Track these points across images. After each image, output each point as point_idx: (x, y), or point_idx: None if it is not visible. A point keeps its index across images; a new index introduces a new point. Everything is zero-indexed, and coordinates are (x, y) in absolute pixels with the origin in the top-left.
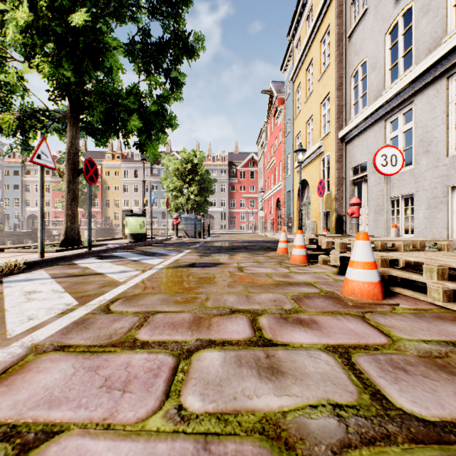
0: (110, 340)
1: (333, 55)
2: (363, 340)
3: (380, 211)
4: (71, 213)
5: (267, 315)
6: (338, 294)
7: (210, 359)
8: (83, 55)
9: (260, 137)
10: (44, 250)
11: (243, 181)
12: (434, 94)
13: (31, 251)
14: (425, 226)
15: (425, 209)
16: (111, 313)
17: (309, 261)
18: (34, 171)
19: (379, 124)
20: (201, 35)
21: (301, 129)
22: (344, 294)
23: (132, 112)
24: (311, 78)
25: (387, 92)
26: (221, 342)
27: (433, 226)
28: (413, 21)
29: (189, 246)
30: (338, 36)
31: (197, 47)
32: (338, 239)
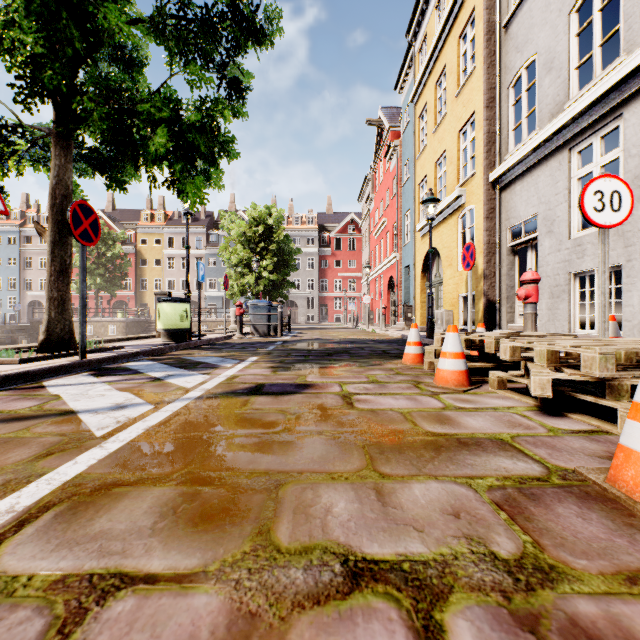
0: None
1: (481, 56)
2: None
3: (560, 295)
4: (57, 295)
5: (466, 604)
6: (602, 486)
7: None
8: (59, 6)
9: (364, 189)
10: None
11: (339, 253)
12: None
13: None
14: None
15: None
16: None
17: (471, 381)
18: (38, 238)
19: (558, 156)
20: (277, 8)
21: (428, 172)
22: (625, 490)
23: (158, 123)
24: (443, 95)
25: (575, 102)
26: None
27: None
28: None
29: (258, 349)
30: (489, 26)
31: (269, 29)
32: (542, 344)
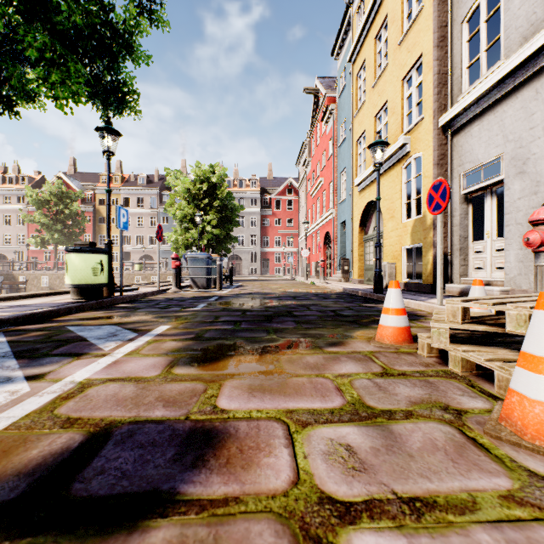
0: None
1: None
2: None
3: None
4: None
5: None
6: None
7: None
8: None
9: (301, 154)
10: None
11: (278, 213)
12: None
13: None
14: None
15: None
16: None
17: None
18: (3, 197)
19: (534, 83)
20: None
21: (366, 127)
22: None
23: None
24: (383, 48)
25: None
26: None
27: None
28: None
29: (183, 309)
30: None
31: None
32: None
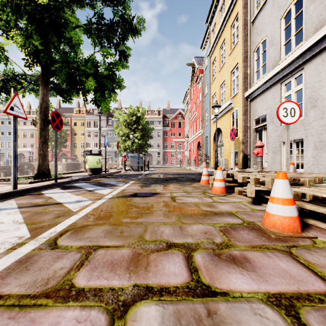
0: (46, 286)
1: (241, 36)
2: (302, 287)
3: (276, 152)
4: (42, 153)
5: (201, 251)
6: (259, 225)
7: (147, 318)
8: (49, 28)
9: (185, 97)
10: (17, 183)
11: (173, 129)
12: (320, 62)
13: (9, 183)
14: (313, 163)
15: (312, 150)
16: (56, 248)
17: (227, 191)
18: (22, 122)
19: (276, 86)
20: (143, 19)
21: (216, 91)
22: (265, 226)
23: (89, 75)
24: (223, 53)
25: (282, 62)
26: (158, 289)
27: (319, 163)
28: (303, 8)
29: (134, 177)
30: (244, 22)
31: (139, 27)
32: (252, 175)
